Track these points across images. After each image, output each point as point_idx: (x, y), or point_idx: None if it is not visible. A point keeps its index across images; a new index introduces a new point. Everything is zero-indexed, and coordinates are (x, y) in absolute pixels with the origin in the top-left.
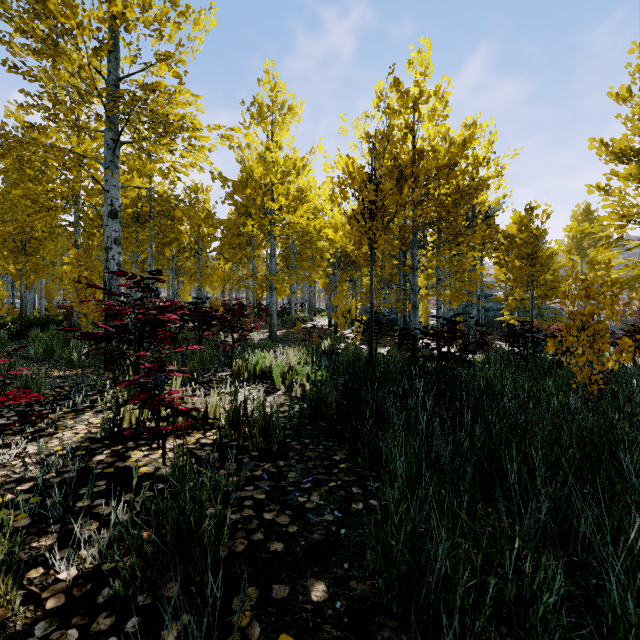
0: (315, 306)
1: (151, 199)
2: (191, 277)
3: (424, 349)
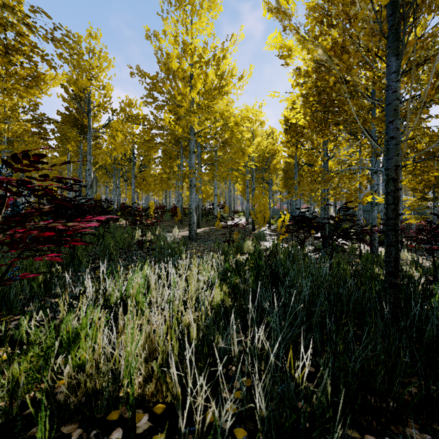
0: (234, 208)
1: (87, 110)
2: (126, 181)
3: (350, 248)
